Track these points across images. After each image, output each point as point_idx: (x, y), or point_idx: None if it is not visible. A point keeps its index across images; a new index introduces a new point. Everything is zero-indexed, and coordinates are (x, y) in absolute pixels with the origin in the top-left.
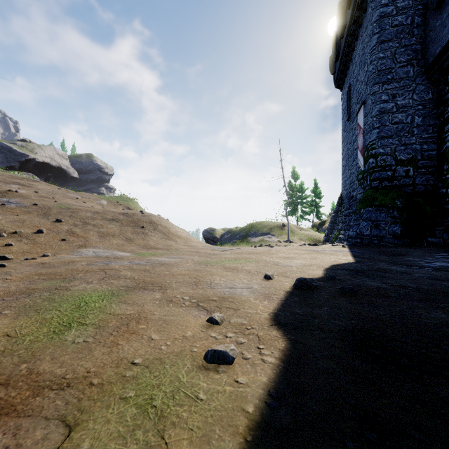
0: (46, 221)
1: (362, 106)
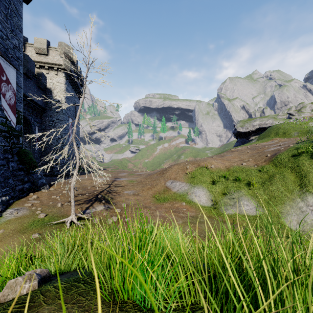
0: None
1: (14, 67)
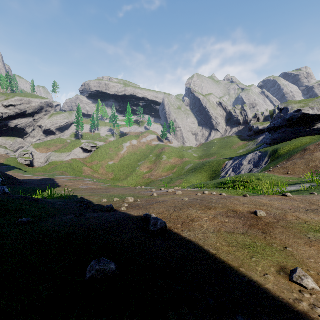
0: None
1: None
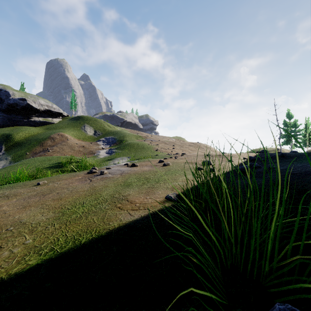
0: (170, 146)
1: None
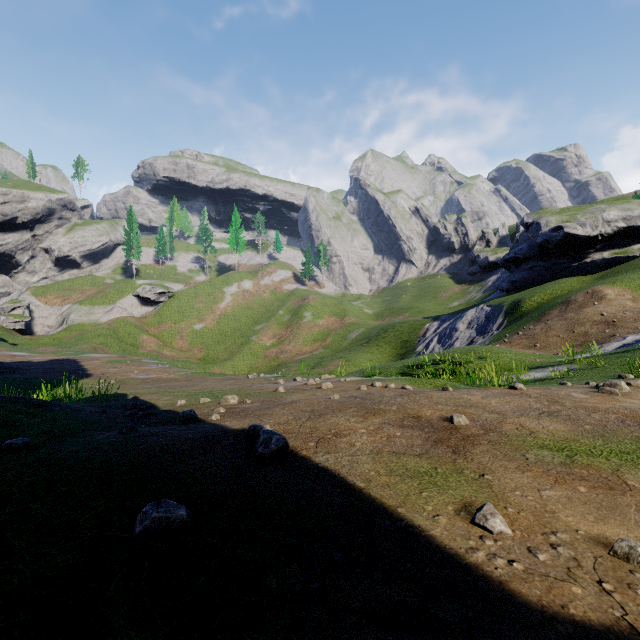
0: None
1: None
